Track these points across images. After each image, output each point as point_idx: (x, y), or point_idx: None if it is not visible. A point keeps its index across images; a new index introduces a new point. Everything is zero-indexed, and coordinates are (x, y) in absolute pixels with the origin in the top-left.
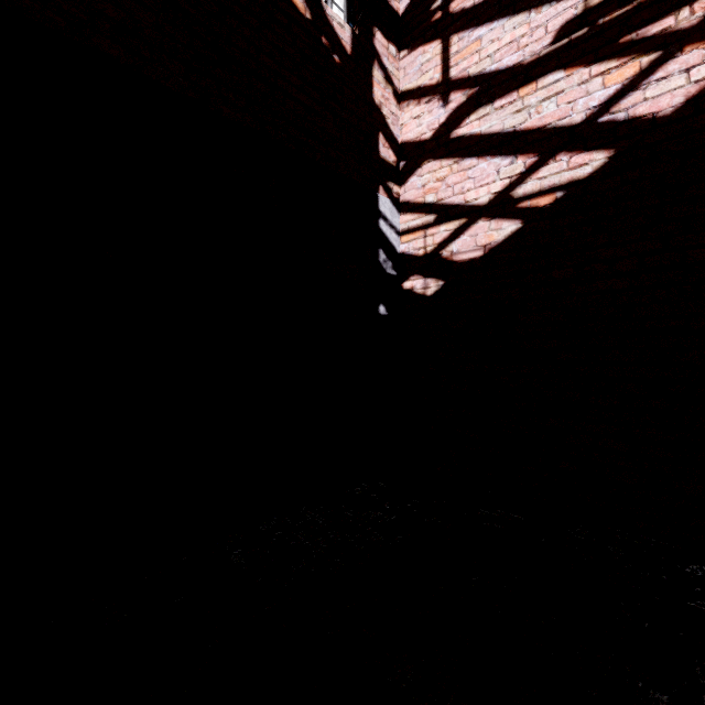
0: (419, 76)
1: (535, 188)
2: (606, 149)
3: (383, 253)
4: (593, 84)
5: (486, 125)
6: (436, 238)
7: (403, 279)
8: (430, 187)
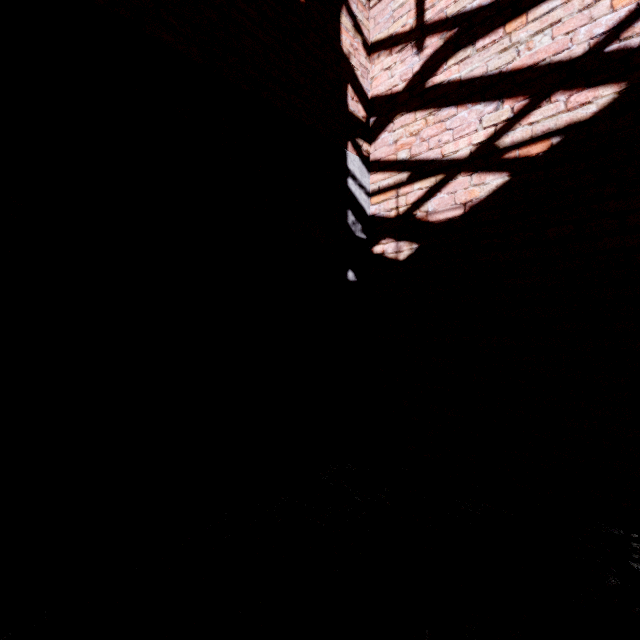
0: (390, 24)
1: (526, 135)
2: (615, 82)
3: (352, 215)
4: (598, 8)
5: (466, 69)
6: (410, 197)
7: (373, 243)
8: (402, 143)
